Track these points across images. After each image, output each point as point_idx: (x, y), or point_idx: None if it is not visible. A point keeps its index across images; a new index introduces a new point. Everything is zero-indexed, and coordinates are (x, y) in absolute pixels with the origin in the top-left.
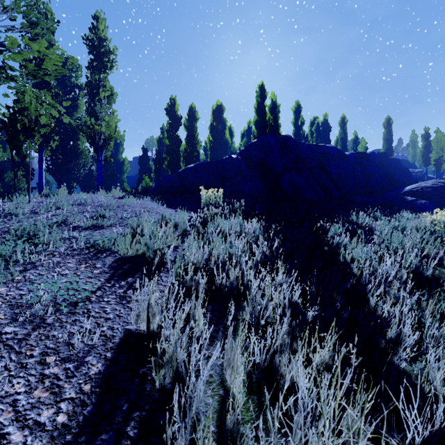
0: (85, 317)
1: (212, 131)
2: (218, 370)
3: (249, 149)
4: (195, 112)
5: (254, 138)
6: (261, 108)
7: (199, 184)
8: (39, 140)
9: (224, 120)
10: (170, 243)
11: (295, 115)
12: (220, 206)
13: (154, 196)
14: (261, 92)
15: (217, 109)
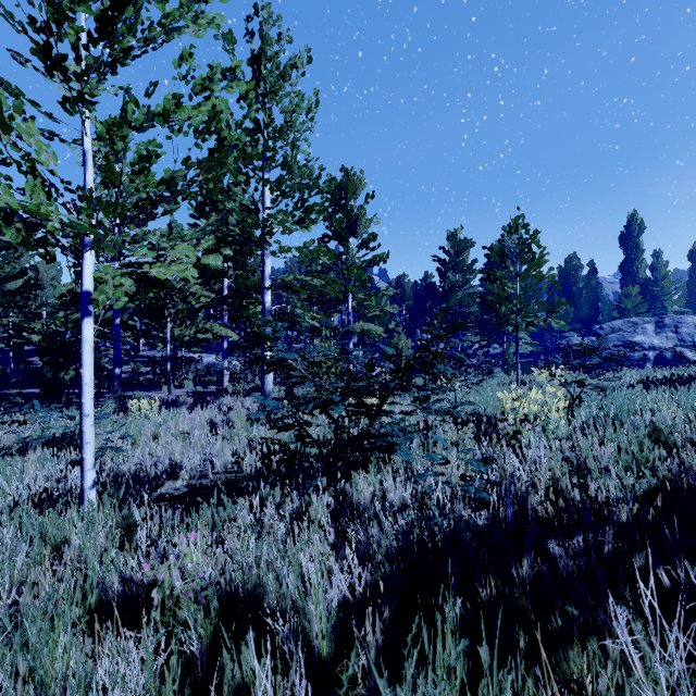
0: None
1: None
2: None
3: None
4: None
5: None
6: None
7: None
8: (694, 309)
9: None
10: None
11: None
12: None
13: None
14: None
15: None
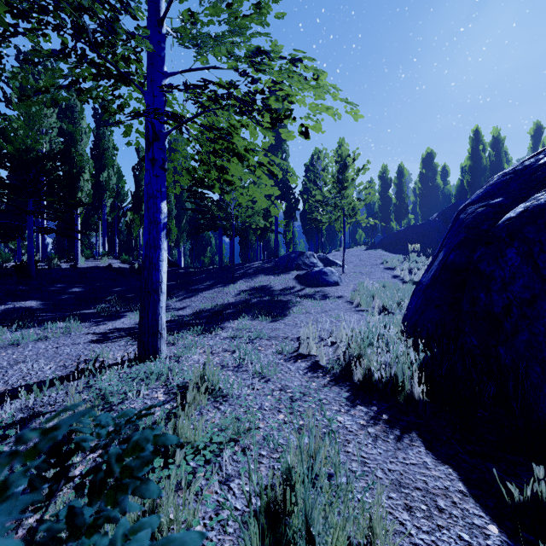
0: (385, 272)
1: (421, 179)
2: (410, 278)
3: (445, 212)
4: (404, 170)
5: (467, 183)
6: (475, 152)
7: (407, 239)
8: None
9: (435, 166)
10: (397, 264)
11: (532, 140)
12: (416, 252)
13: (381, 248)
14: (475, 137)
15: (427, 157)
